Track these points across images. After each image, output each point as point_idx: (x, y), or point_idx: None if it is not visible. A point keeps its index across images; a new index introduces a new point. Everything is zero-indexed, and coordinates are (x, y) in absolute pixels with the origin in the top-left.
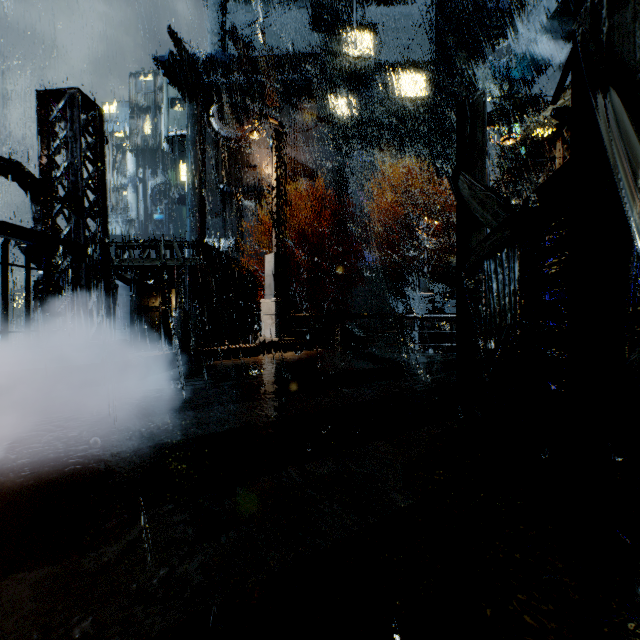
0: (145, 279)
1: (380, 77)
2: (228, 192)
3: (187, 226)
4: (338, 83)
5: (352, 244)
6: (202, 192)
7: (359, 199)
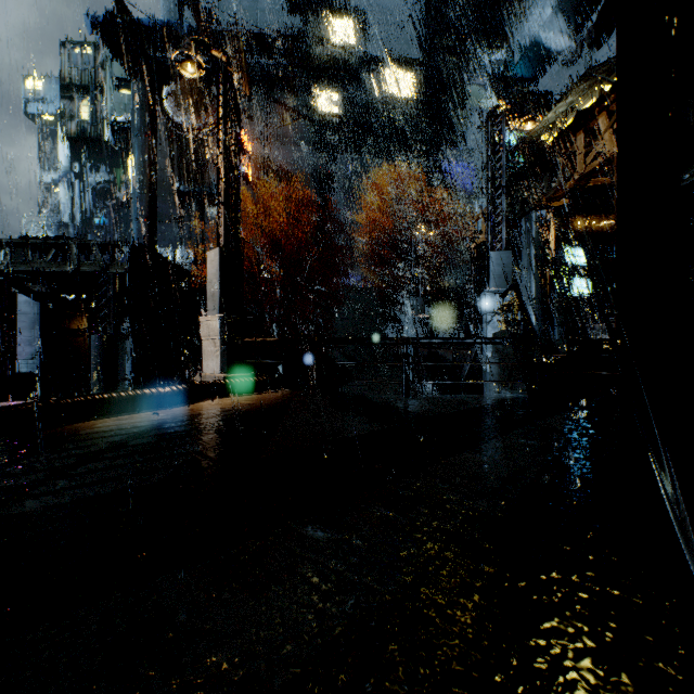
0: (61, 293)
1: (366, 71)
2: (185, 192)
3: (132, 231)
4: (319, 74)
5: (335, 260)
6: (152, 191)
7: (343, 209)
